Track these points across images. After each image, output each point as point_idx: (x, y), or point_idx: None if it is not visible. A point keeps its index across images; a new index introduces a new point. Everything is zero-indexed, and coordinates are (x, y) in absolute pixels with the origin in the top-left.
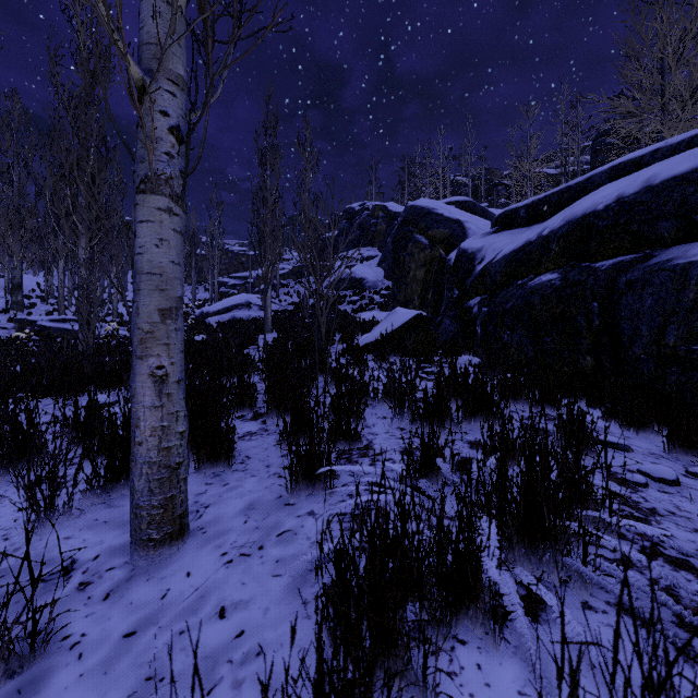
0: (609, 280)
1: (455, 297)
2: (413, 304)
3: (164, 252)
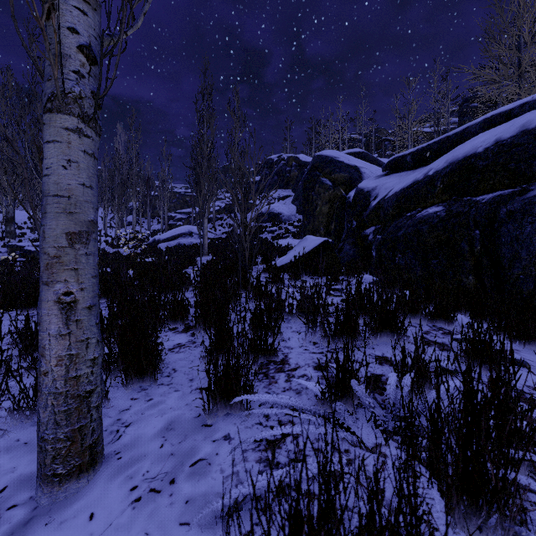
0: (489, 211)
1: (354, 227)
2: (320, 233)
3: (72, 174)
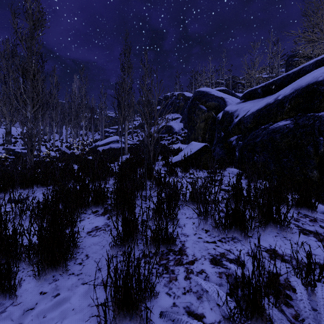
0: None
1: (222, 136)
2: (198, 140)
3: None
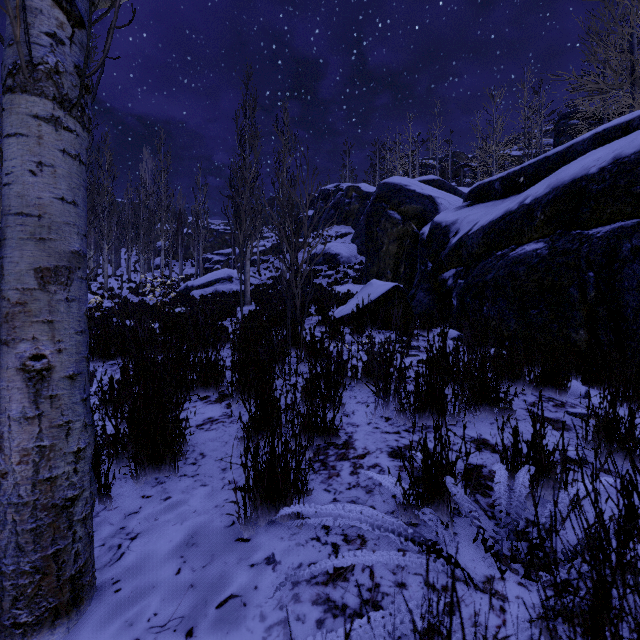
0: (607, 248)
1: (429, 269)
2: (386, 278)
3: (44, 183)
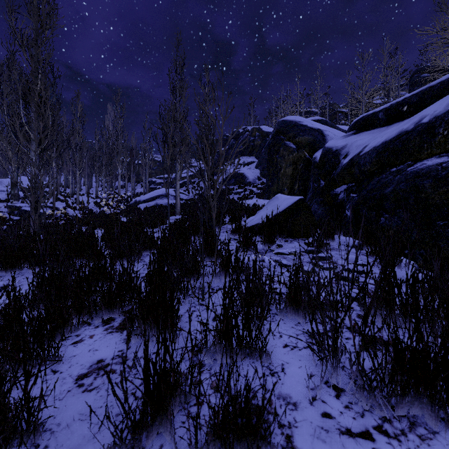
0: None
1: (321, 186)
2: (283, 193)
3: None
